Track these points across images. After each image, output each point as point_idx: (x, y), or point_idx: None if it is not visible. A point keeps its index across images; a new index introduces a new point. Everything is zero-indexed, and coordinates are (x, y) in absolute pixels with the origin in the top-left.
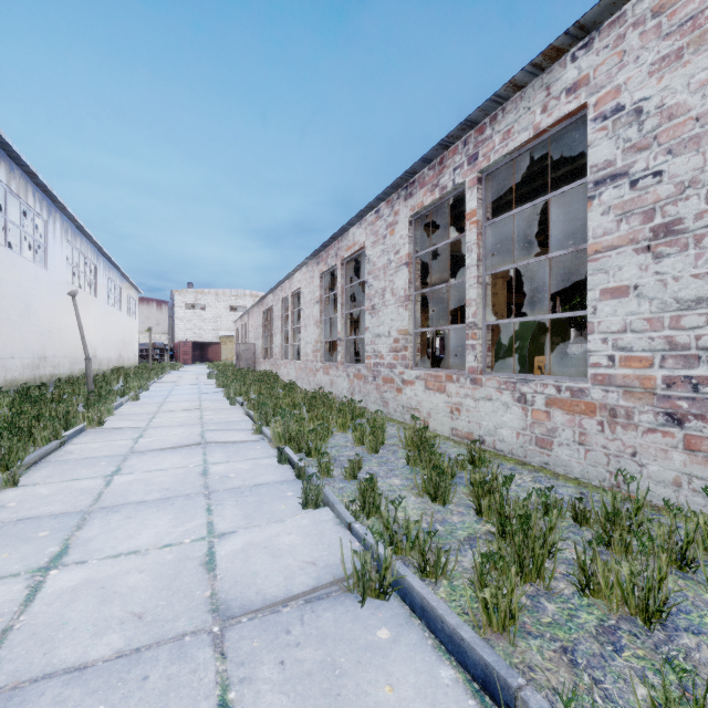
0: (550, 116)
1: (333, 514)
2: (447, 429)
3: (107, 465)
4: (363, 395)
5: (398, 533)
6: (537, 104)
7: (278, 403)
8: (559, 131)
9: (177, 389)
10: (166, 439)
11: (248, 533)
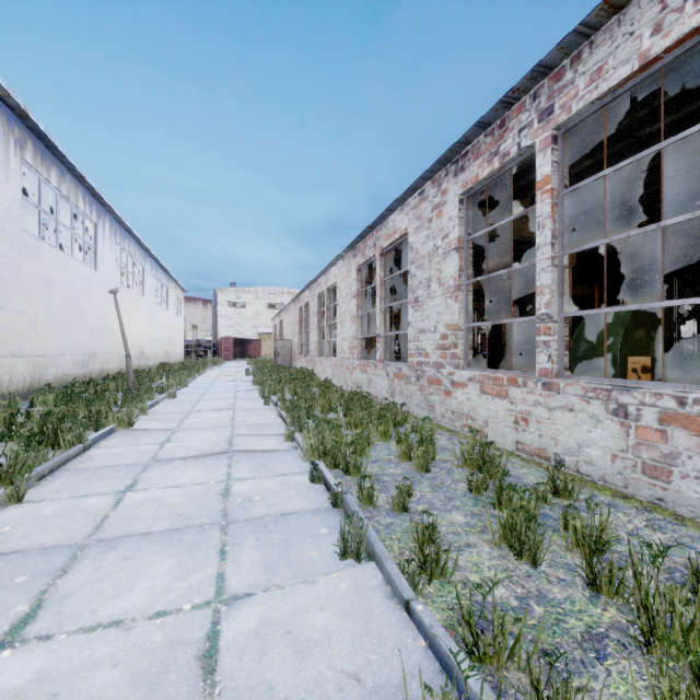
0: (666, 36)
1: (382, 577)
2: (510, 442)
3: (124, 476)
4: (404, 397)
5: (477, 616)
6: (644, 25)
7: (312, 404)
8: (678, 55)
9: (215, 386)
10: (192, 445)
11: (266, 601)
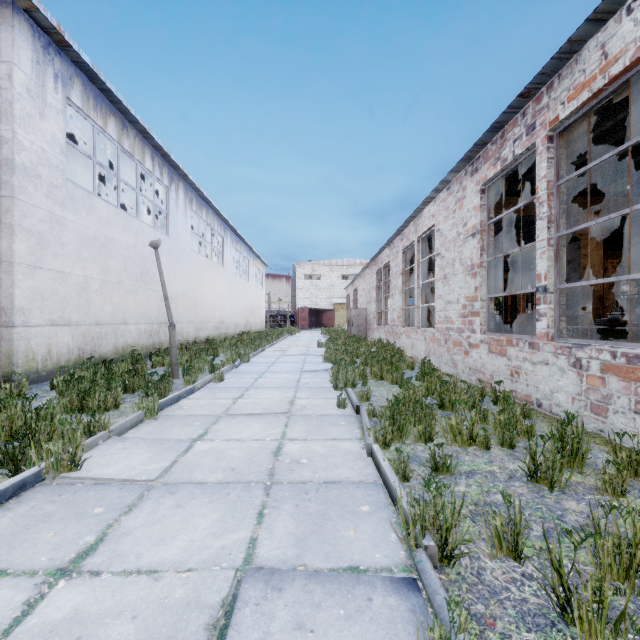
0: None
1: None
2: None
3: None
4: None
5: None
6: None
7: (432, 424)
8: None
9: (279, 362)
10: (92, 639)
11: None
